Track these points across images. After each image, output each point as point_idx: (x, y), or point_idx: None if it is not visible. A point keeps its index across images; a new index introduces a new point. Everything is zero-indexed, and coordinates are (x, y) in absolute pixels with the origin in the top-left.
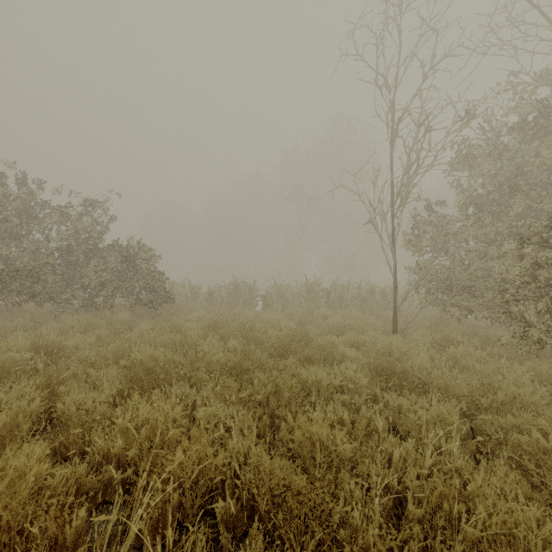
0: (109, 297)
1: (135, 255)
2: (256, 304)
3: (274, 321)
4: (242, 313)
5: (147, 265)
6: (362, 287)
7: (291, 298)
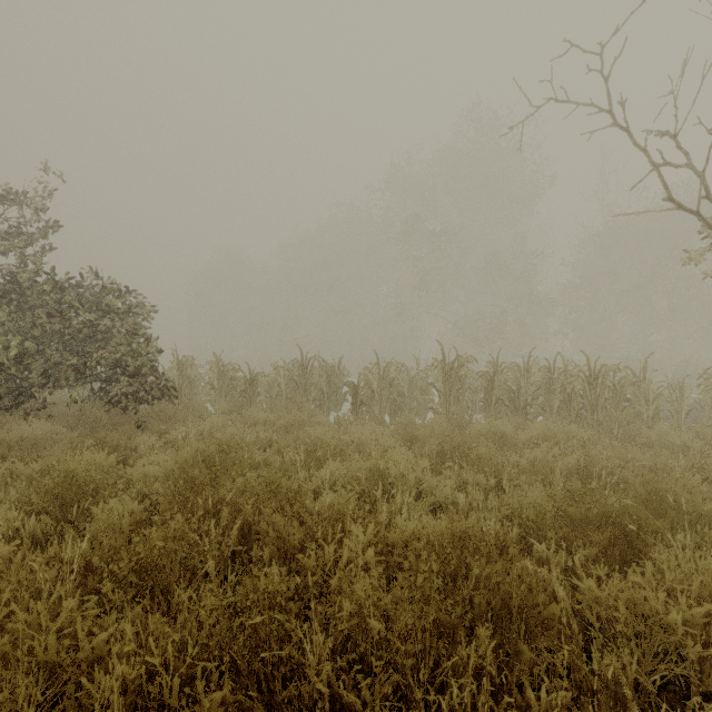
0: (42, 386)
1: (103, 305)
2: (343, 400)
3: (373, 461)
4: (310, 421)
5: (112, 321)
6: (559, 368)
7: (409, 390)
